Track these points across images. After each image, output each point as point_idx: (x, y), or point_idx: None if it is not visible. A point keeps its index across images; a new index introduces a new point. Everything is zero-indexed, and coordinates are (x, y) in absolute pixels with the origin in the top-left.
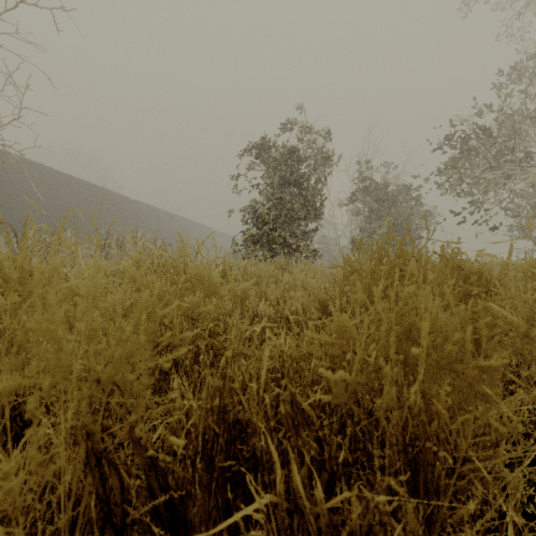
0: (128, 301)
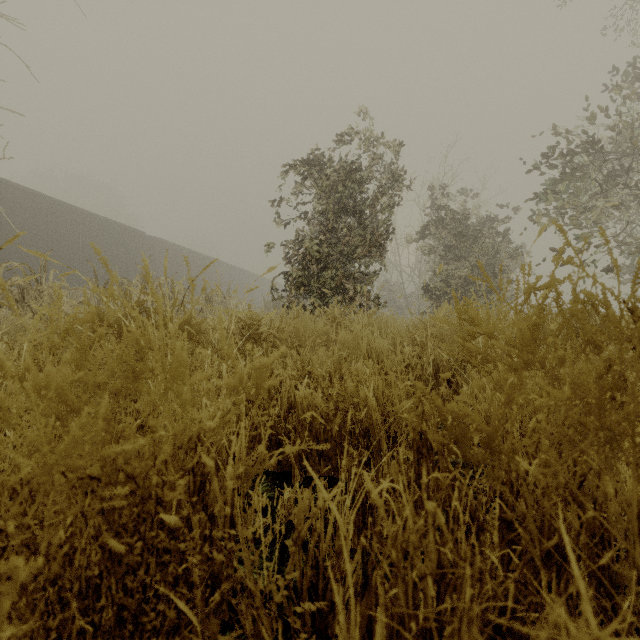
0: None
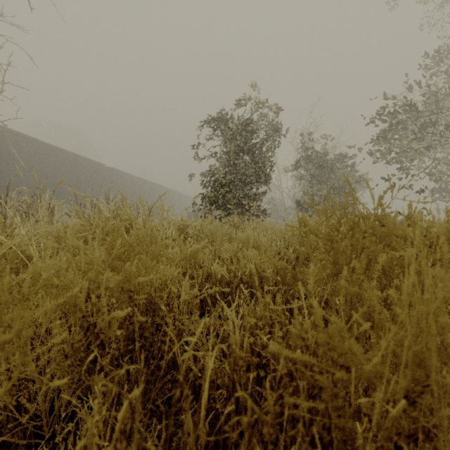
0: (46, 272)
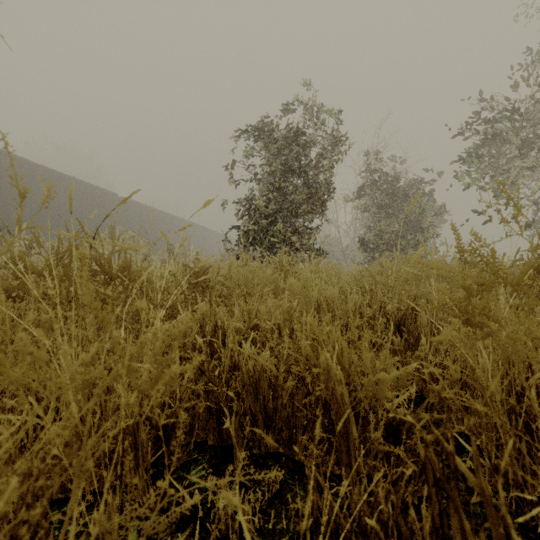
0: None
